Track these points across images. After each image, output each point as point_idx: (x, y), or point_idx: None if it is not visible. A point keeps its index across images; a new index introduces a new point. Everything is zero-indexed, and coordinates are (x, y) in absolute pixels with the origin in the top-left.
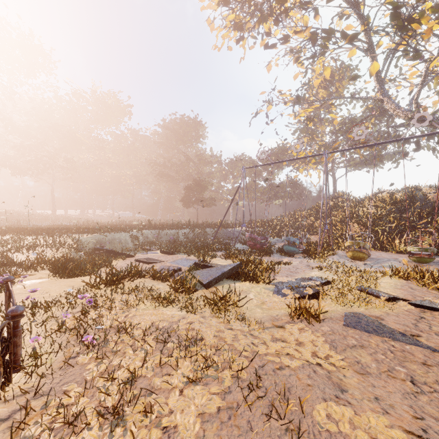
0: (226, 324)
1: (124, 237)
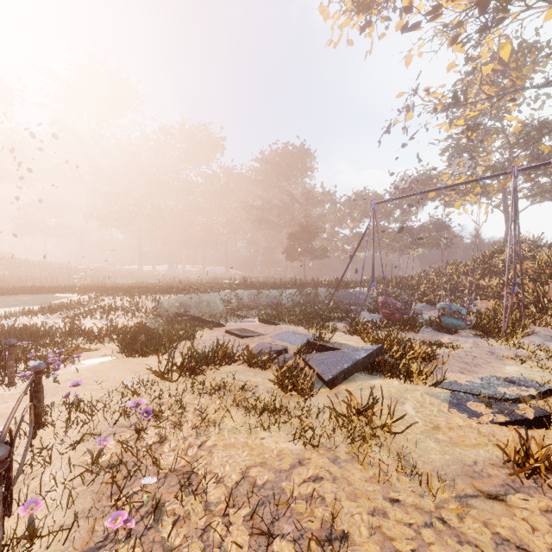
0: (382, 484)
1: (213, 299)
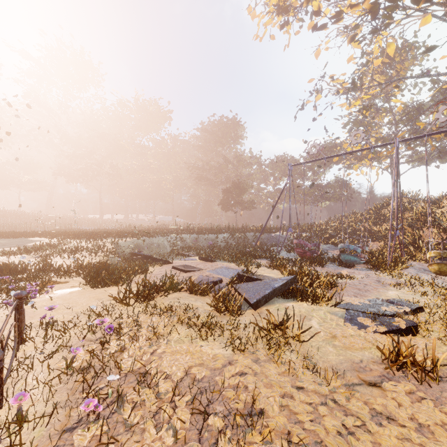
0: (291, 377)
1: (162, 242)
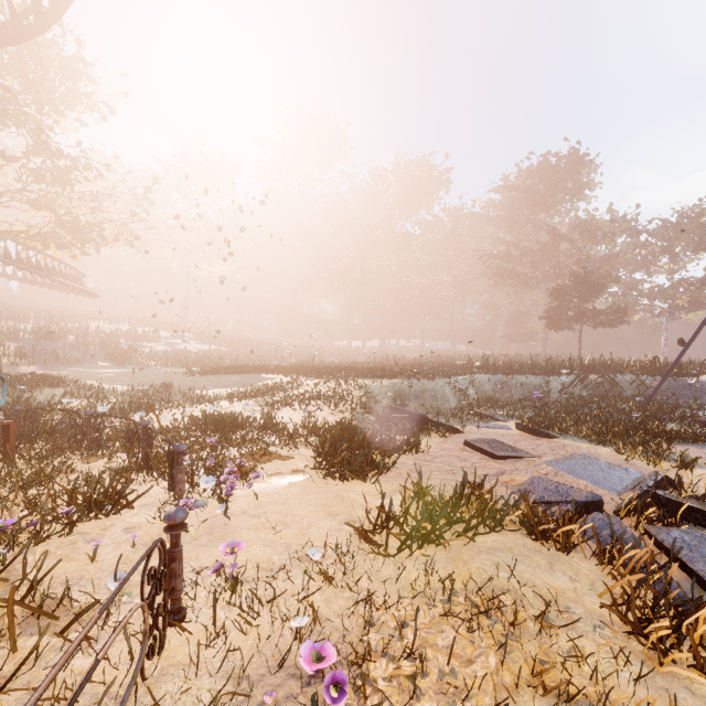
0: None
1: (441, 388)
